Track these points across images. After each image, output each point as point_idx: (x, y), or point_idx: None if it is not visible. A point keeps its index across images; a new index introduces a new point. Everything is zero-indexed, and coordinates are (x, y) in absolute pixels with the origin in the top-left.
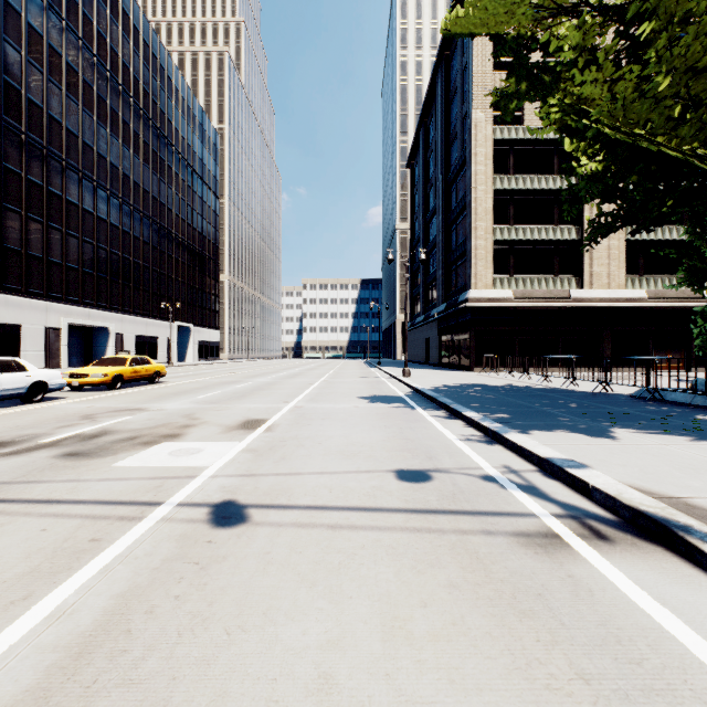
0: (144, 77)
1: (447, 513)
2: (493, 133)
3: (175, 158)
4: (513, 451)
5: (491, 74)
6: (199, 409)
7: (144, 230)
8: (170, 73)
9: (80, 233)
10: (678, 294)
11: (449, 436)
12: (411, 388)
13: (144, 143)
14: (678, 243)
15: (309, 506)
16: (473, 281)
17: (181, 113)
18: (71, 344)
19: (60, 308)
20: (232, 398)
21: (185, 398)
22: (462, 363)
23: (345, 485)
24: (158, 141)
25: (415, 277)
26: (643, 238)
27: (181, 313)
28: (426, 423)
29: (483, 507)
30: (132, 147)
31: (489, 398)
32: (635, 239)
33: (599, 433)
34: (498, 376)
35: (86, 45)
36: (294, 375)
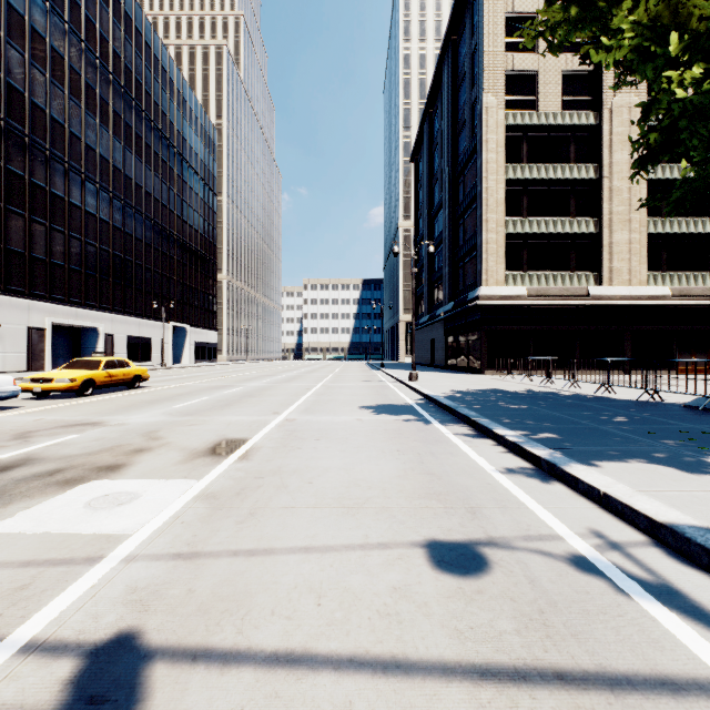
0: (136, 67)
1: (551, 680)
2: (505, 118)
3: (170, 152)
4: (590, 498)
5: (503, 55)
6: (168, 423)
7: (136, 226)
8: (165, 64)
9: (66, 228)
10: (705, 291)
11: (487, 469)
12: (421, 394)
13: (136, 135)
14: (704, 237)
15: (275, 654)
16: (484, 277)
17: (177, 106)
18: (57, 345)
19: (44, 307)
20: (214, 407)
21: (158, 407)
22: (471, 366)
23: (344, 584)
24: (152, 134)
25: (419, 276)
26: (666, 231)
27: (177, 313)
28: (451, 446)
29: (614, 658)
30: (123, 139)
31: (518, 408)
32: (658, 232)
33: (701, 468)
34: (514, 379)
35: (73, 30)
36: (291, 378)
